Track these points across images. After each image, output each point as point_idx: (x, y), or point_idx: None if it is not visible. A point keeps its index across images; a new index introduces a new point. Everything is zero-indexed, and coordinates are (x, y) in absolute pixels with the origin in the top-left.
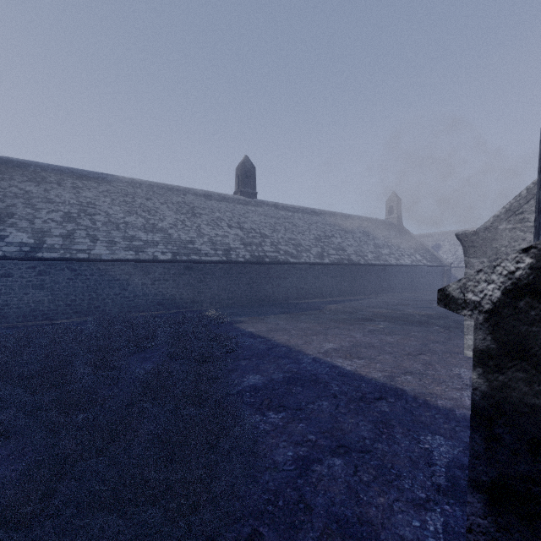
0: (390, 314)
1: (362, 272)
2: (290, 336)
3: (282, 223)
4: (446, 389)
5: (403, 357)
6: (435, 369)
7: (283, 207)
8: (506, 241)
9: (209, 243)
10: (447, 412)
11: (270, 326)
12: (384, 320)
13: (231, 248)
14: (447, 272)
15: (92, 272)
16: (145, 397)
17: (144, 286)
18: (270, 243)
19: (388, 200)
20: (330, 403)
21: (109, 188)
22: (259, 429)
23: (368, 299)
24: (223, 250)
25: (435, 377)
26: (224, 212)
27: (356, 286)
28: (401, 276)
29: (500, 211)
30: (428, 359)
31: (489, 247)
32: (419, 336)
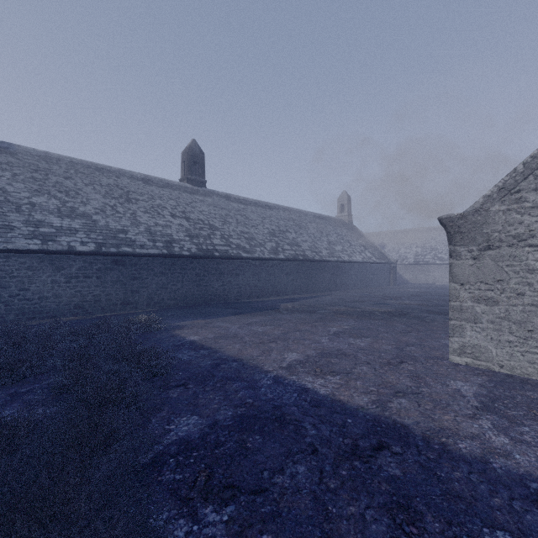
0: (351, 312)
1: (317, 269)
2: (243, 344)
3: (234, 215)
4: (457, 418)
5: (384, 368)
6: (428, 385)
7: (235, 199)
8: (500, 225)
9: (146, 233)
10: (482, 465)
11: (218, 332)
12: (346, 320)
13: (173, 240)
14: (393, 269)
15: None
16: None
17: (54, 284)
18: (221, 236)
19: (339, 198)
20: (308, 468)
21: (11, 160)
22: None
23: (324, 296)
24: (164, 242)
25: (434, 398)
26: (167, 200)
27: (311, 283)
28: (354, 273)
29: (492, 190)
30: (414, 369)
31: (478, 232)
32: (390, 338)
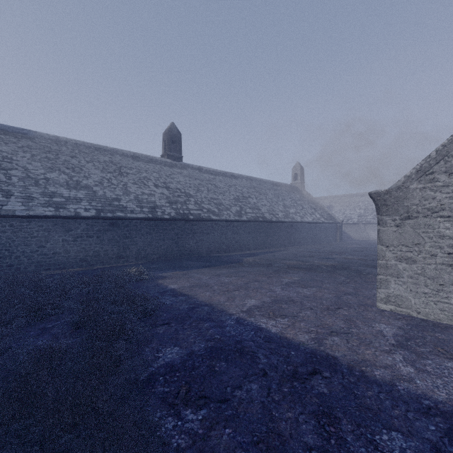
0: (301, 265)
1: (274, 228)
2: (212, 292)
3: (205, 184)
4: (376, 352)
5: (324, 312)
6: (357, 326)
7: (206, 170)
8: (417, 200)
9: (135, 200)
10: (389, 387)
11: (192, 282)
12: (297, 272)
13: (157, 206)
14: (339, 228)
15: (4, 229)
16: (3, 414)
17: (64, 242)
18: (194, 202)
19: (293, 168)
20: (260, 386)
21: (30, 143)
22: (170, 448)
23: (280, 251)
24: (149, 208)
25: (361, 337)
26: (151, 173)
27: (269, 240)
28: (305, 232)
29: (411, 172)
30: (347, 314)
31: (400, 205)
32: (331, 288)
